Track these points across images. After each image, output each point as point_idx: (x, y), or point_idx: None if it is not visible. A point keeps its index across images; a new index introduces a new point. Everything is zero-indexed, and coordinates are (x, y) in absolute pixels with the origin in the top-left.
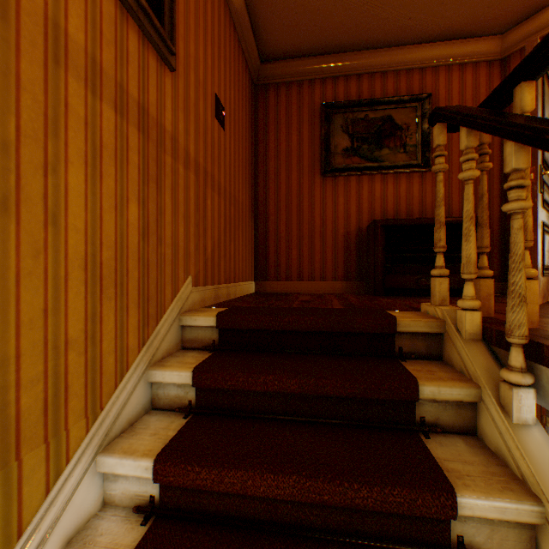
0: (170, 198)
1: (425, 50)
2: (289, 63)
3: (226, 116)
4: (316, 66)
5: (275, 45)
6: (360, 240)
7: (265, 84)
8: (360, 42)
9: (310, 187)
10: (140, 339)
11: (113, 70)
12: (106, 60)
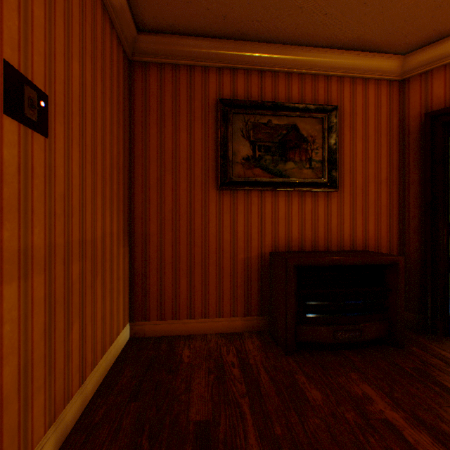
0: None
1: (333, 56)
2: (177, 39)
3: (52, 106)
4: (212, 50)
5: (157, 10)
6: (263, 267)
7: (144, 61)
8: (266, 31)
9: (203, 200)
10: None
11: None
12: None
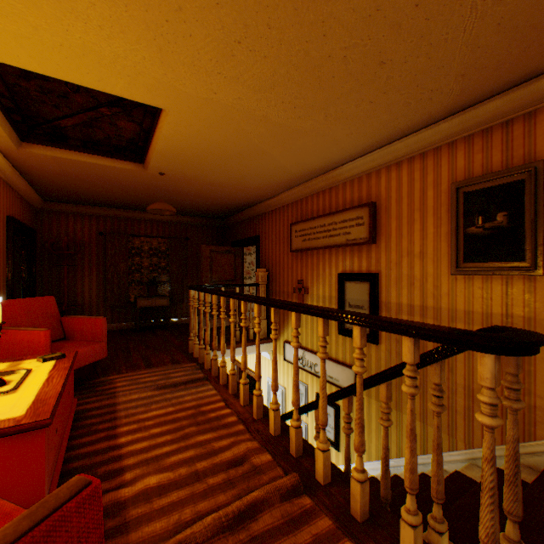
0: (543, 364)
1: None
2: None
3: None
4: None
5: None
6: None
7: None
8: None
9: None
10: (502, 437)
11: (479, 308)
12: (475, 307)
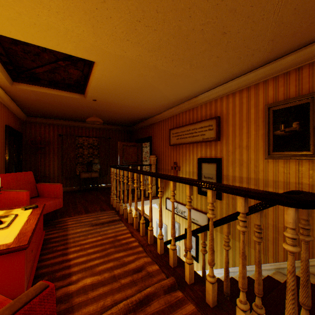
0: None
1: None
2: None
3: None
4: None
5: None
6: None
7: None
8: None
9: None
10: (295, 256)
11: (282, 179)
12: (279, 178)
